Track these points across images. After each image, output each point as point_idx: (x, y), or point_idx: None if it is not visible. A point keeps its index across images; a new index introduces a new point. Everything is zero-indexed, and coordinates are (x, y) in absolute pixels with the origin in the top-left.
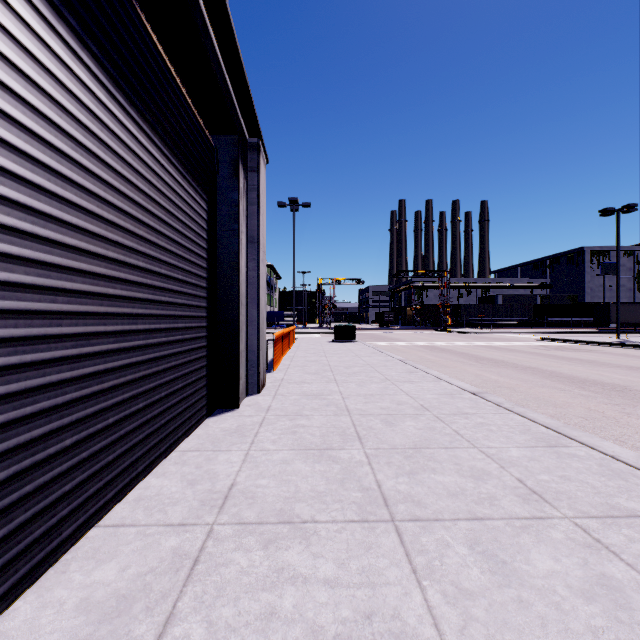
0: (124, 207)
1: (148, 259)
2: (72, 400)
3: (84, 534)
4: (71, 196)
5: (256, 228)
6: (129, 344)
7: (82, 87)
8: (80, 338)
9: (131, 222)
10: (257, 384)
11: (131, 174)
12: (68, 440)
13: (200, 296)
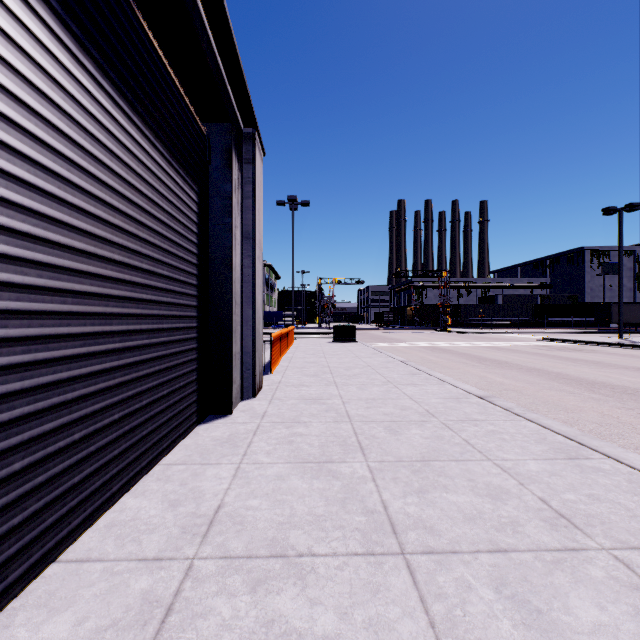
0: (94, 191)
1: (126, 252)
2: (23, 415)
3: (40, 572)
4: (21, 172)
5: (251, 223)
6: (101, 347)
7: (37, 45)
8: (34, 341)
9: (104, 209)
10: (253, 388)
11: (104, 154)
12: (17, 463)
13: (189, 294)
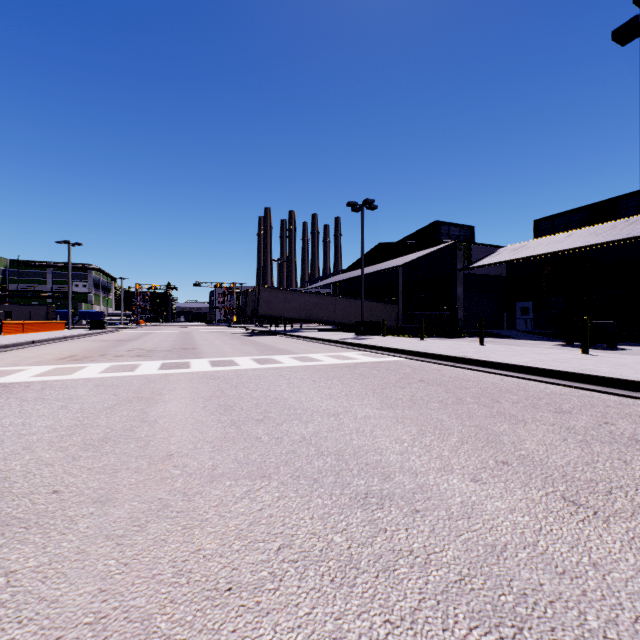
0: None
1: None
2: None
3: None
4: None
5: None
6: None
7: None
8: None
9: None
10: None
11: None
12: None
13: None
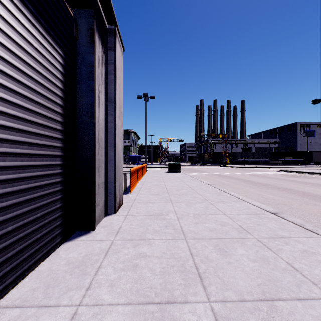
0: None
1: None
2: None
3: None
4: None
5: (113, 91)
6: None
7: None
8: None
9: None
10: (114, 206)
11: None
12: None
13: (51, 136)
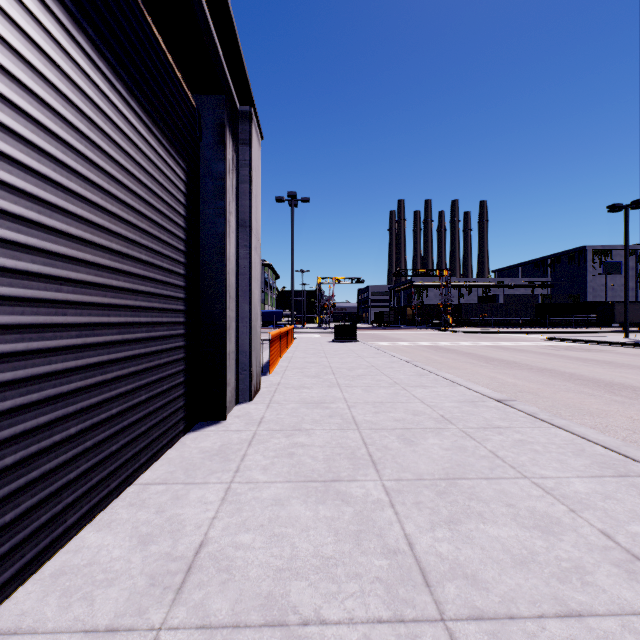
0: (38, 142)
1: (87, 226)
2: None
3: None
4: None
5: (248, 210)
6: (49, 344)
7: None
8: None
9: (53, 167)
10: (249, 390)
11: (53, 97)
12: None
13: (175, 284)
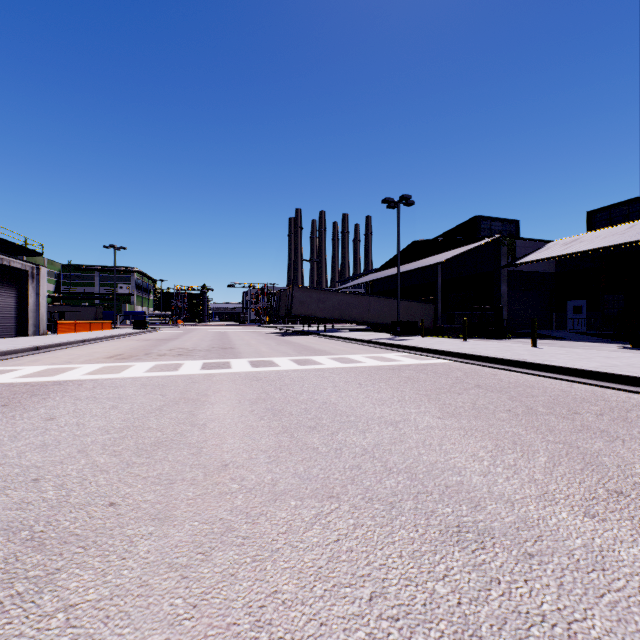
0: None
1: (1, 306)
2: None
3: None
4: None
5: (39, 291)
6: None
7: None
8: None
9: None
10: (39, 333)
11: None
12: None
13: (15, 310)
